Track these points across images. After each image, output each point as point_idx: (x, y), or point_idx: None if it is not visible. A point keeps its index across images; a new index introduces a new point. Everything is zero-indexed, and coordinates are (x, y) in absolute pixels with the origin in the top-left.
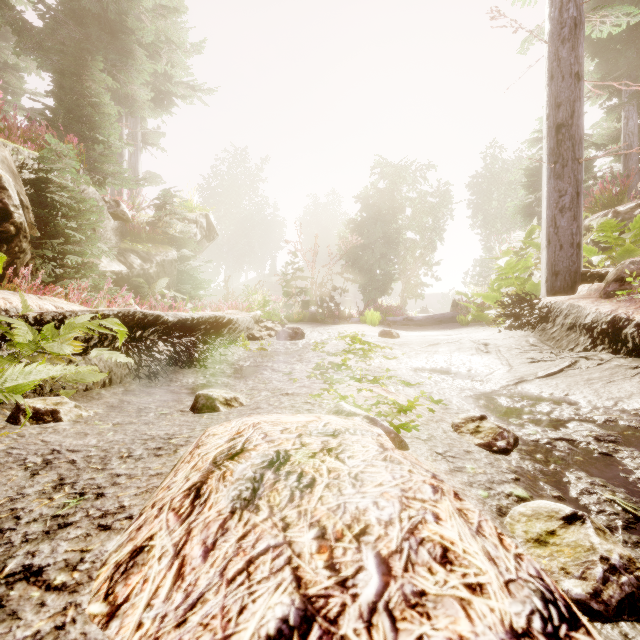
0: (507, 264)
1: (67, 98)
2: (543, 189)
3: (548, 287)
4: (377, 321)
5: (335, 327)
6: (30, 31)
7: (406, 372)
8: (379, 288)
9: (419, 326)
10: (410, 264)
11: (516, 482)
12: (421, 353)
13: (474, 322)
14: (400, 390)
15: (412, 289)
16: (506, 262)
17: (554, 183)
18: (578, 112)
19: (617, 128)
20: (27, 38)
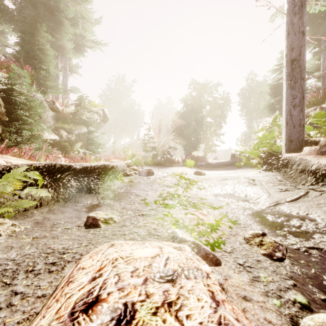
0: (263, 135)
1: (26, 46)
2: (283, 95)
3: (286, 148)
4: (192, 165)
5: (170, 169)
6: (7, 10)
7: (211, 197)
8: (193, 147)
9: (214, 167)
10: (209, 134)
11: (295, 288)
12: (218, 184)
13: (243, 166)
14: (209, 211)
15: (210, 147)
16: (262, 134)
17: (290, 91)
18: (303, 52)
19: (318, 63)
20: (6, 14)
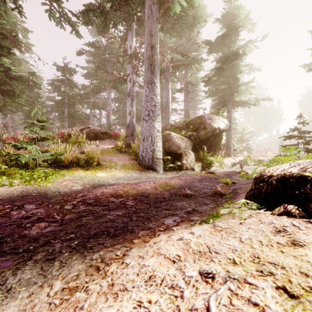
0: None
1: None
2: None
3: None
4: None
5: None
6: None
7: None
8: None
9: None
10: None
11: None
12: None
13: None
14: None
15: None
16: None
17: None
18: None
19: None
20: None
